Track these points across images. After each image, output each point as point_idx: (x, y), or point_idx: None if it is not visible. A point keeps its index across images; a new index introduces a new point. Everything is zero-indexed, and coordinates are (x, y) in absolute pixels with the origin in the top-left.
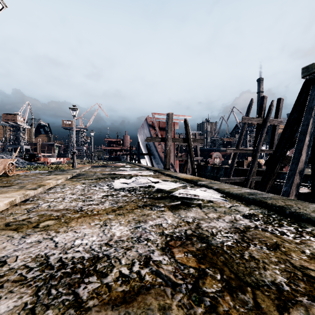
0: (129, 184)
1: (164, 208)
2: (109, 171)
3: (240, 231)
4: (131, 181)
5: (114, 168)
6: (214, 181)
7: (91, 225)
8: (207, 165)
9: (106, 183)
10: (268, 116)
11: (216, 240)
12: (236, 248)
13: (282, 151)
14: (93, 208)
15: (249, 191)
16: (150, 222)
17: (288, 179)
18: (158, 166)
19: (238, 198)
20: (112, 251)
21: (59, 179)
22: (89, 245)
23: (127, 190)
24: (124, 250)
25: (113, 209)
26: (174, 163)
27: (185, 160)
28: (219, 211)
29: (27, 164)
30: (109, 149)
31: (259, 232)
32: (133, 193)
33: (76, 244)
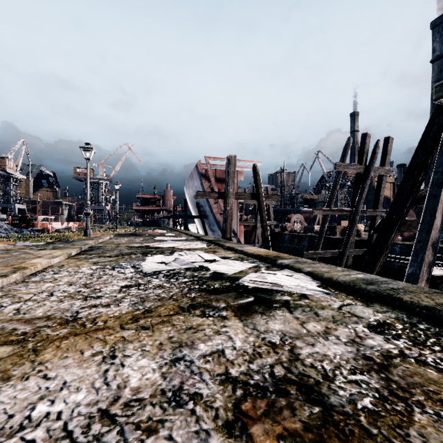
0: (169, 265)
1: (226, 313)
2: (140, 242)
3: (377, 365)
4: (172, 260)
5: (149, 238)
6: (303, 259)
7: (83, 356)
8: (284, 233)
9: (132, 263)
10: (372, 162)
11: (339, 395)
12: (387, 418)
13: (400, 213)
14: (97, 315)
15: (363, 277)
16: (202, 345)
17: (415, 256)
18: (214, 234)
19: (349, 289)
20: (113, 441)
21: (55, 257)
22: (64, 419)
23: (164, 276)
24: (141, 436)
25: (135, 316)
26: (237, 229)
27: (253, 225)
28: (324, 317)
29: (15, 231)
30: (142, 210)
31: (413, 367)
32: (174, 280)
33: (33, 418)
